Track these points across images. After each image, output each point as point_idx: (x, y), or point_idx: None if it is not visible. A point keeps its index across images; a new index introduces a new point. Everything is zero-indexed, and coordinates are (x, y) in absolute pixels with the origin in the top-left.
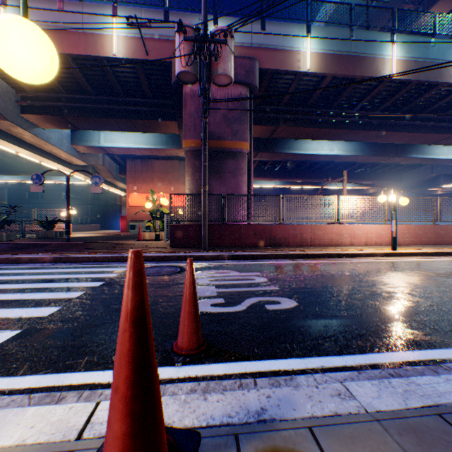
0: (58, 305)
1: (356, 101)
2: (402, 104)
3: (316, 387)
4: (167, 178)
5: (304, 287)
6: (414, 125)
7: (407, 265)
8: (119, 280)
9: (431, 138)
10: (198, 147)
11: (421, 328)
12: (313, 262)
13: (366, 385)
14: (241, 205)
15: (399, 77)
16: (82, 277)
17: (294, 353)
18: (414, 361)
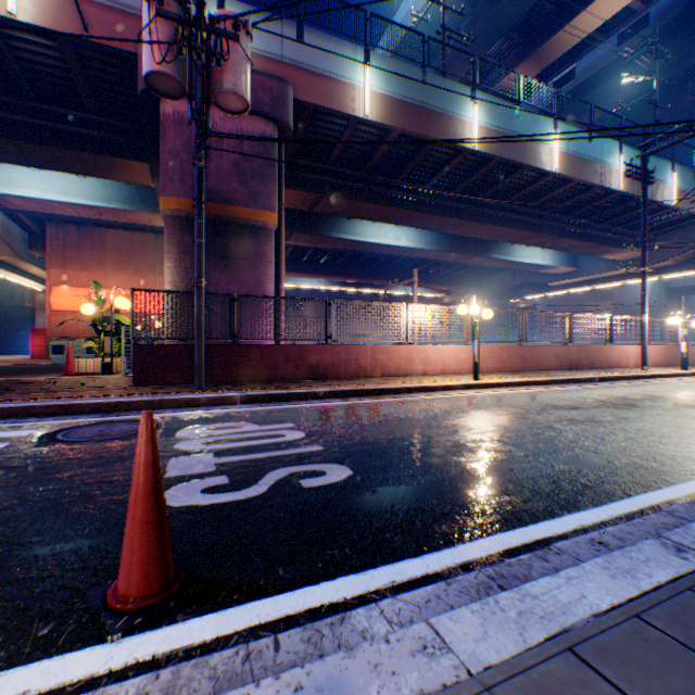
0: None
1: (430, 173)
2: (484, 186)
3: (386, 641)
4: (132, 263)
5: (363, 442)
6: (498, 216)
7: (492, 400)
8: (5, 458)
9: (515, 236)
10: (188, 211)
11: (520, 492)
12: (375, 401)
13: (464, 617)
14: (265, 313)
15: (481, 149)
16: None
17: (347, 565)
18: (517, 548)
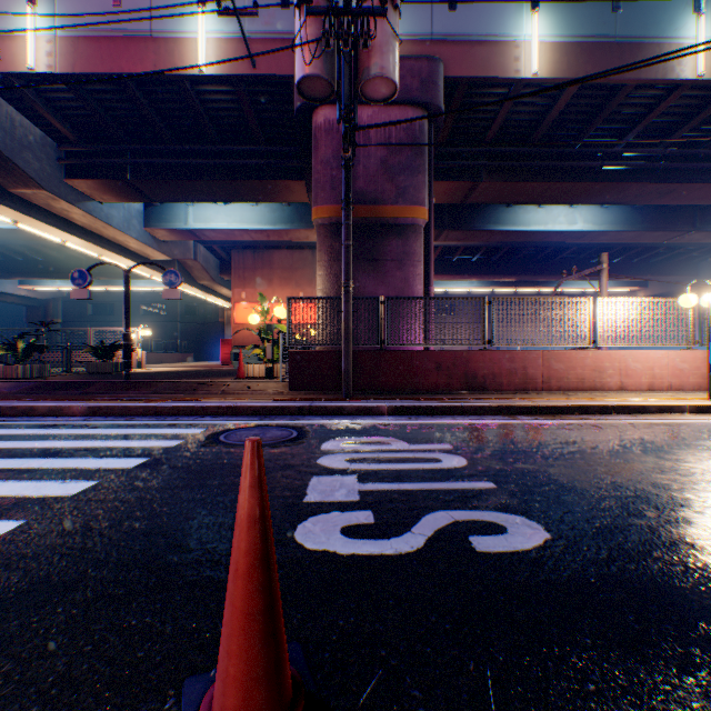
0: (22, 516)
1: (622, 130)
2: (710, 130)
3: None
4: (293, 278)
5: (552, 483)
6: None
7: None
8: (175, 456)
9: None
10: (337, 218)
11: None
12: (554, 422)
13: None
14: (412, 317)
15: (710, 76)
16: (115, 448)
17: None
18: None
